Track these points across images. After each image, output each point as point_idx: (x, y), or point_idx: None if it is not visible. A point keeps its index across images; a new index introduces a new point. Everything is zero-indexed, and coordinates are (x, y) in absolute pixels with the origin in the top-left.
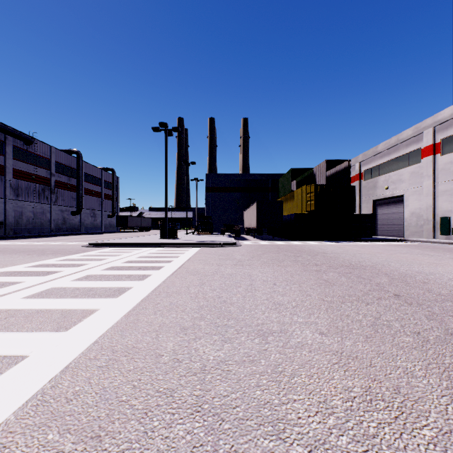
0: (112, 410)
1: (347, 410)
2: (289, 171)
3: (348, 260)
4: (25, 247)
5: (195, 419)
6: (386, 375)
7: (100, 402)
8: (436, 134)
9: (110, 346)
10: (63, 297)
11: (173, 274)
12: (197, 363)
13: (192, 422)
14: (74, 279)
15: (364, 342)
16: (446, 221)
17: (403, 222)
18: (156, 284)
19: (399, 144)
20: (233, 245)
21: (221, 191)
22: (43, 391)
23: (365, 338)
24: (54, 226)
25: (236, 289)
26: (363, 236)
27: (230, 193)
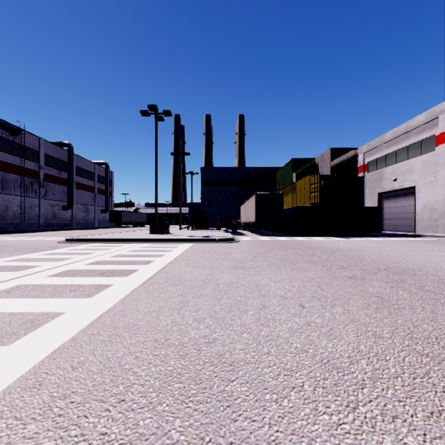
0: None
1: None
2: (289, 162)
3: (379, 261)
4: None
5: None
6: None
7: None
8: None
9: None
10: None
11: (144, 285)
12: None
13: None
14: None
15: None
16: None
17: (413, 216)
18: (106, 306)
19: (409, 132)
20: (231, 241)
21: (217, 185)
22: None
23: None
24: (43, 221)
25: (239, 317)
26: (371, 231)
27: (226, 187)
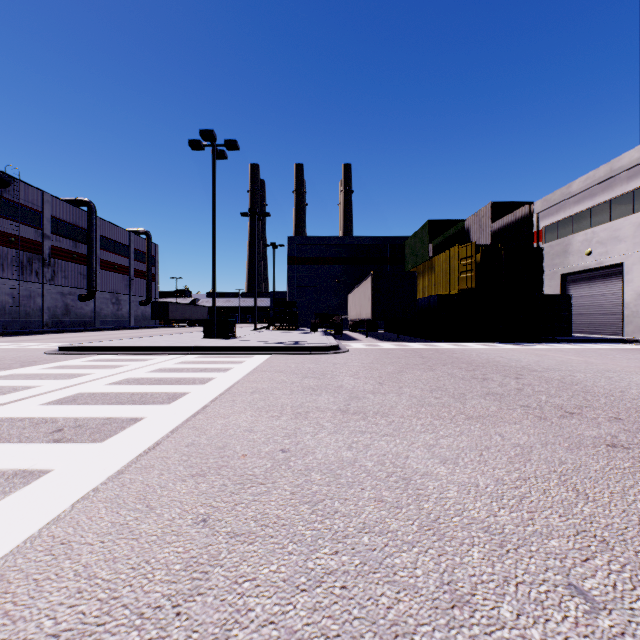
0: None
1: None
2: (424, 226)
3: (626, 394)
4: None
5: None
6: None
7: None
8: None
9: None
10: None
11: (124, 474)
12: None
13: None
14: None
15: None
16: None
17: (620, 310)
18: None
19: (613, 178)
20: (333, 350)
21: (311, 263)
22: None
23: None
24: (48, 317)
25: None
26: (555, 334)
27: (326, 266)
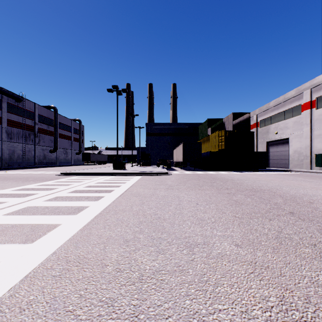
0: (58, 320)
1: (267, 321)
2: (206, 121)
3: (251, 185)
4: (14, 175)
5: None
6: (296, 284)
7: (49, 312)
8: (312, 94)
9: (65, 257)
10: (34, 214)
11: (121, 196)
12: (136, 273)
13: None
14: (46, 199)
15: (272, 253)
16: (320, 157)
17: (288, 157)
18: (107, 204)
19: (285, 101)
20: (166, 174)
21: (157, 135)
22: (1, 301)
23: (273, 249)
24: (37, 160)
25: (168, 207)
26: (259, 168)
27: (163, 137)
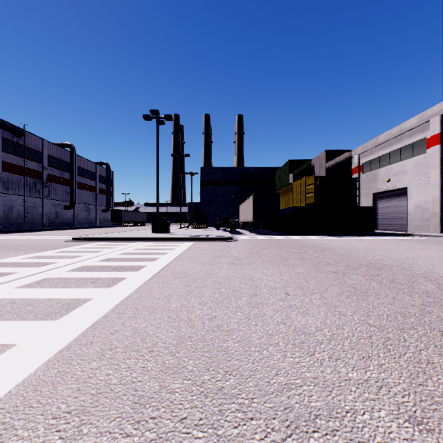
0: None
1: None
2: (286, 163)
3: (364, 258)
4: (2, 242)
5: None
6: None
7: None
8: None
9: None
10: None
11: (154, 278)
12: None
13: None
14: (22, 284)
15: None
16: None
17: (406, 216)
18: (125, 294)
19: (402, 134)
20: (229, 240)
21: (216, 185)
22: None
23: None
24: (46, 220)
25: (234, 302)
26: (365, 231)
27: (225, 187)
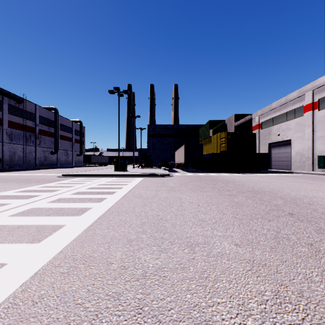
0: (69, 312)
1: (262, 312)
2: (207, 122)
3: (252, 187)
4: (15, 177)
5: (137, 320)
6: (290, 280)
7: (59, 305)
8: (314, 95)
9: (72, 255)
10: (39, 215)
11: (123, 198)
12: (140, 270)
13: (134, 324)
14: (49, 201)
15: (270, 252)
16: (322, 159)
17: (290, 159)
18: (110, 205)
19: (287, 103)
20: (167, 176)
21: (158, 137)
22: (14, 295)
23: (270, 249)
24: (38, 162)
25: (169, 209)
26: (261, 169)
27: (165, 138)
